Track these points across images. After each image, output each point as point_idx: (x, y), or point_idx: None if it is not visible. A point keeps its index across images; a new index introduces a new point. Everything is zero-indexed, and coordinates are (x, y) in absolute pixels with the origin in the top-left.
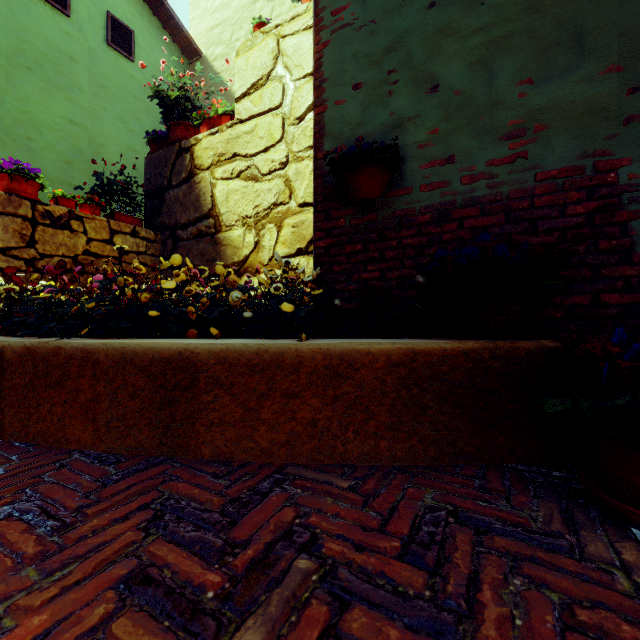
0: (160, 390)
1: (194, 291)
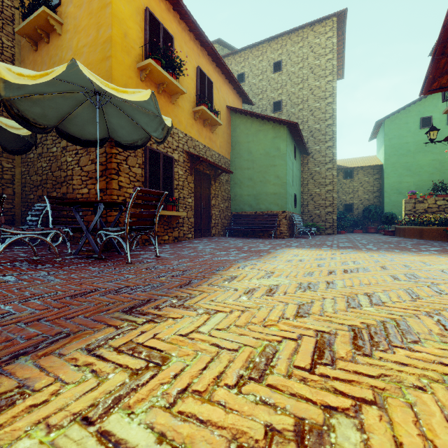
0: (419, 232)
1: (429, 220)
